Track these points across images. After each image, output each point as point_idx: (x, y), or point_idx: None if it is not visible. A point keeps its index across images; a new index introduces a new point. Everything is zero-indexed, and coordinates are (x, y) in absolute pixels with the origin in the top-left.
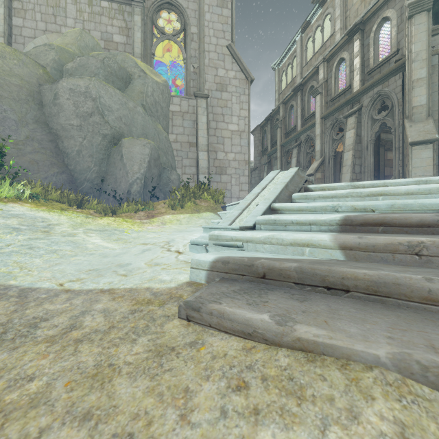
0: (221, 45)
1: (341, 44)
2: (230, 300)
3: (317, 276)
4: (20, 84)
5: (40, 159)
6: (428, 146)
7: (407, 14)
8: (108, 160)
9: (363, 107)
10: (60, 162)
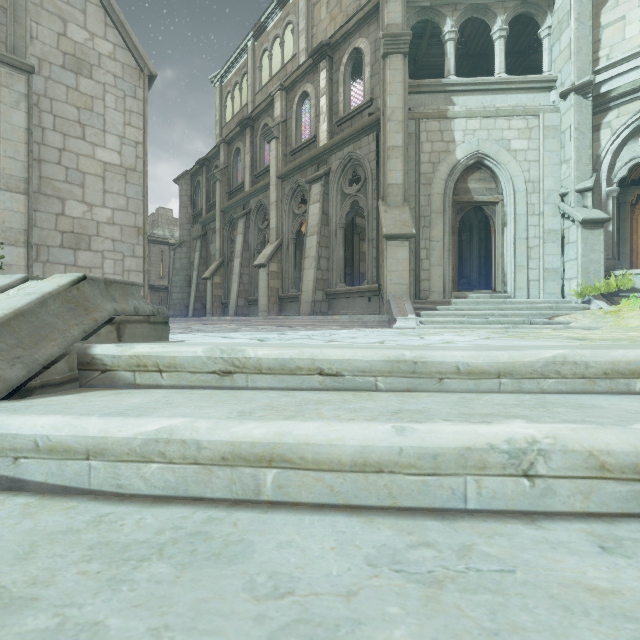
0: None
1: (304, 70)
2: None
3: None
4: None
5: None
6: (404, 243)
7: (382, 50)
8: None
9: (332, 172)
10: None
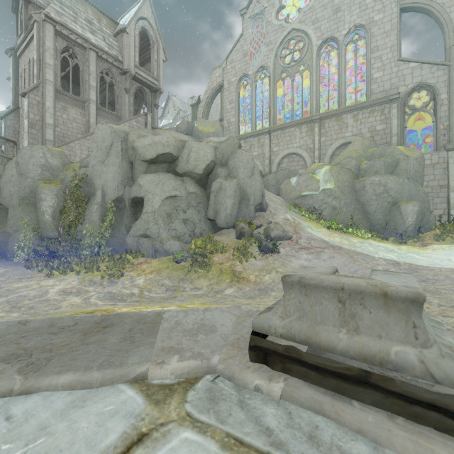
0: None
1: None
2: None
3: None
4: (347, 185)
5: (359, 217)
6: None
7: None
8: (389, 214)
9: None
10: (366, 217)
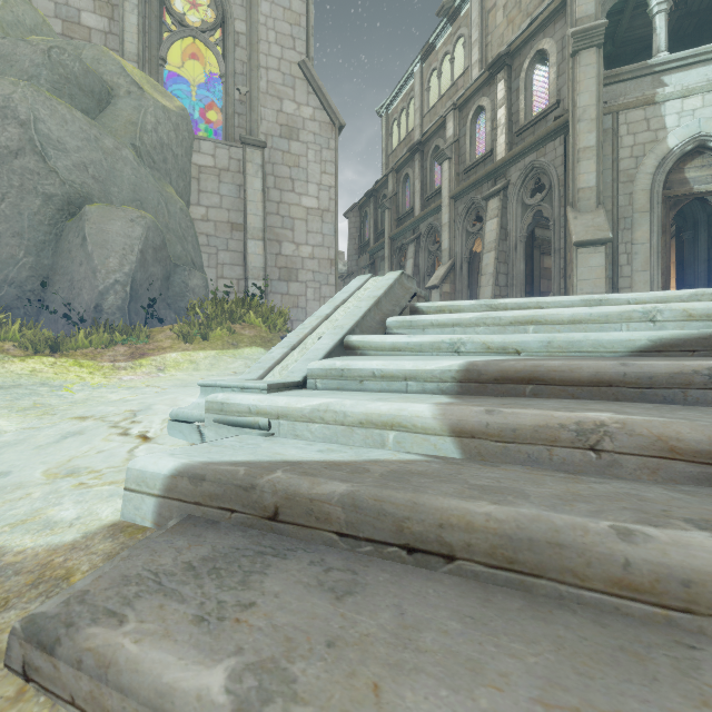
0: (290, 61)
1: (479, 85)
2: (157, 603)
3: (388, 519)
4: None
5: None
6: (598, 249)
7: (570, 49)
8: (56, 246)
9: (511, 185)
10: None
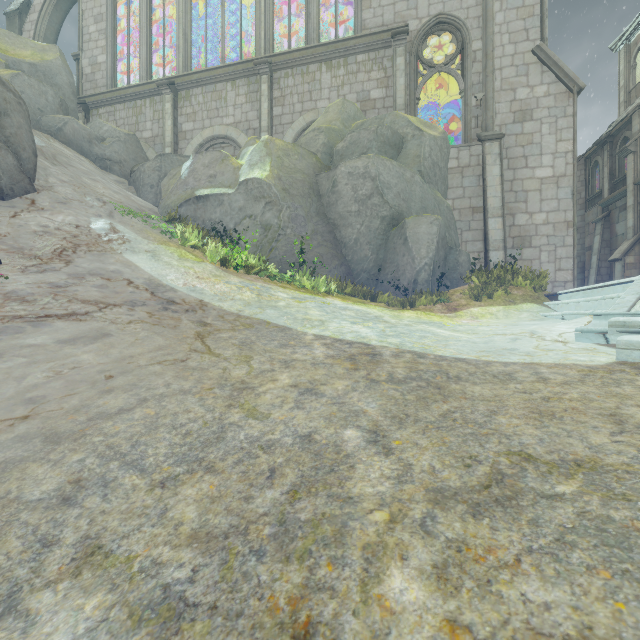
0: (522, 52)
1: None
2: None
3: None
4: (302, 179)
5: (323, 252)
6: None
7: None
8: (385, 246)
9: None
10: (339, 253)
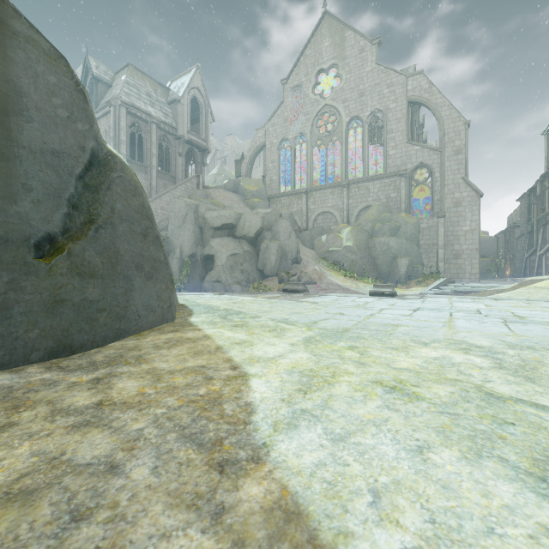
0: (457, 178)
1: None
2: None
3: None
4: (363, 243)
5: (370, 268)
6: None
7: None
8: (391, 265)
9: None
10: (376, 268)
